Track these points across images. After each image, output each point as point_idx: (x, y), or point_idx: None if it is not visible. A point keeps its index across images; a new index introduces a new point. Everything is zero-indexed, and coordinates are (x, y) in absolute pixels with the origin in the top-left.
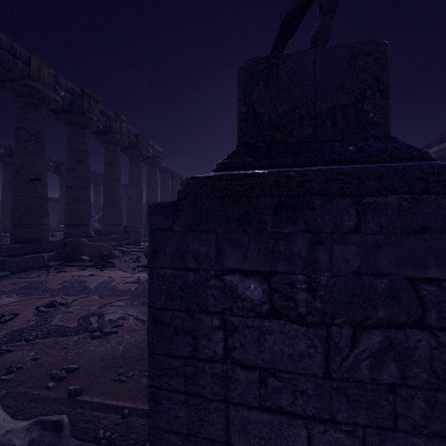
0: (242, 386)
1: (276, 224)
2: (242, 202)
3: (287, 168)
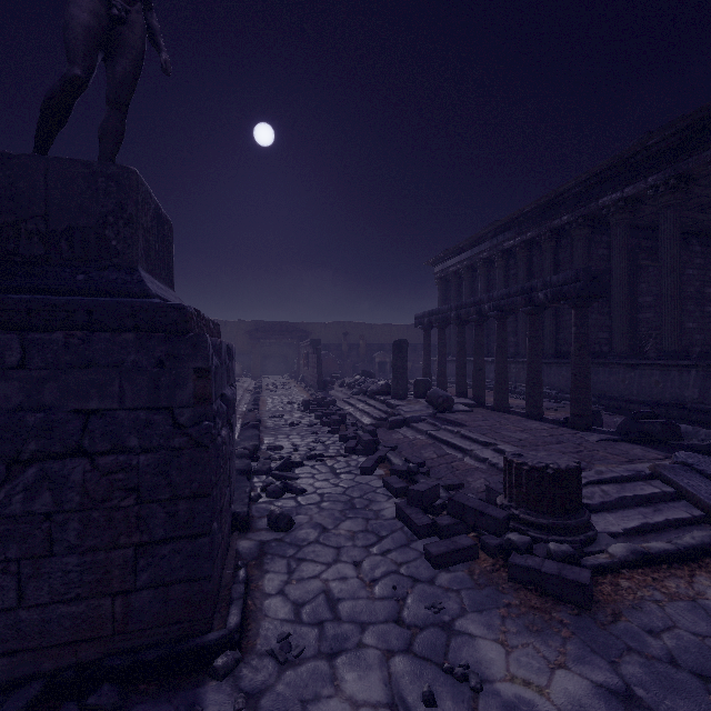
0: None
1: None
2: None
3: None
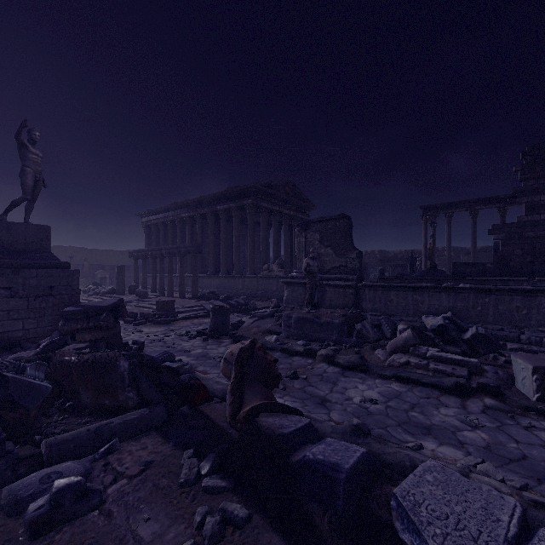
0: (2, 316)
1: (13, 275)
2: (1, 270)
3: (16, 259)
